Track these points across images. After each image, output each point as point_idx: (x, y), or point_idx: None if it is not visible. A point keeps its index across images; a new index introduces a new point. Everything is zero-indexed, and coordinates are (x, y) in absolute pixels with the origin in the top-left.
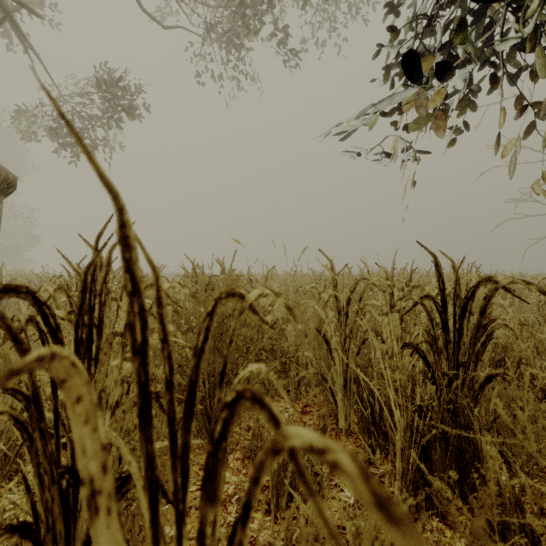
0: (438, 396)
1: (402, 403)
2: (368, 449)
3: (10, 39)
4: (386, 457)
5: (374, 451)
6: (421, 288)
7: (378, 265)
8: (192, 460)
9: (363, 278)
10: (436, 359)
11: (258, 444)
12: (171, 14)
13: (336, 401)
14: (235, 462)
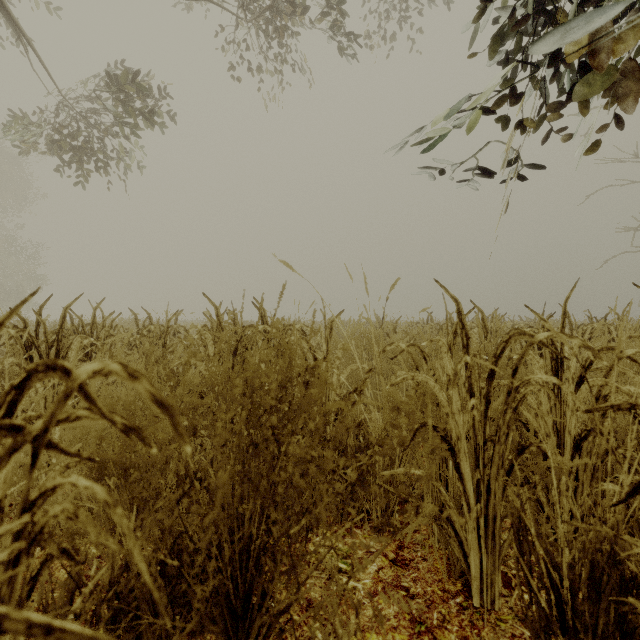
0: None
1: None
2: None
3: None
4: None
5: None
6: None
7: (530, 309)
8: None
9: (521, 333)
10: None
11: None
12: None
13: (467, 556)
14: None
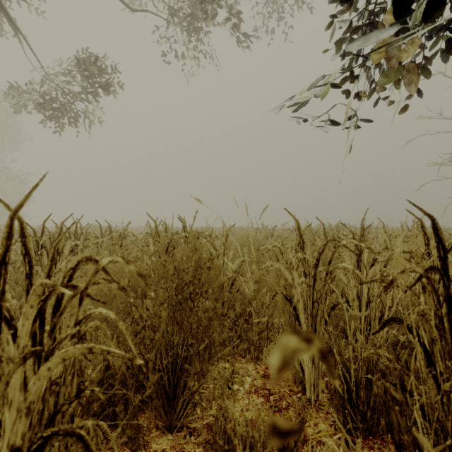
0: (446, 391)
1: (400, 399)
2: (347, 434)
3: (1, 25)
4: (365, 442)
5: (349, 432)
6: (413, 255)
7: (343, 225)
8: (148, 445)
9: (333, 239)
10: (443, 345)
11: (225, 447)
12: (141, 5)
13: (303, 369)
14: (197, 449)
